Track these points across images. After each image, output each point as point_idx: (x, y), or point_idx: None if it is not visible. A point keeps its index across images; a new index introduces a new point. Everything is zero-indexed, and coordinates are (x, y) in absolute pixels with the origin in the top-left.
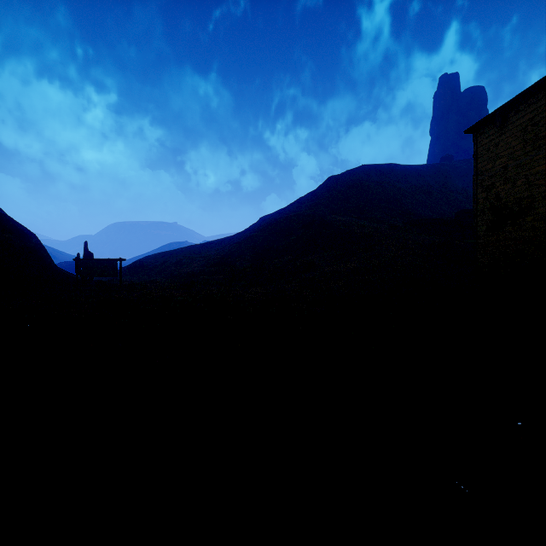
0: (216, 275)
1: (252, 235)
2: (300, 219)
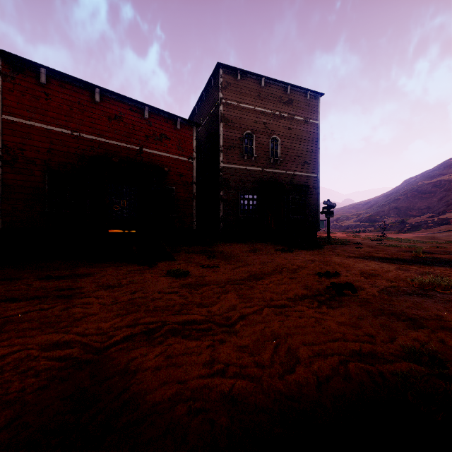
0: (368, 227)
1: (396, 198)
2: (442, 184)
